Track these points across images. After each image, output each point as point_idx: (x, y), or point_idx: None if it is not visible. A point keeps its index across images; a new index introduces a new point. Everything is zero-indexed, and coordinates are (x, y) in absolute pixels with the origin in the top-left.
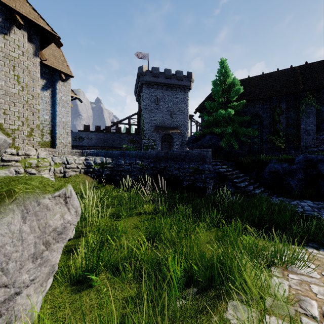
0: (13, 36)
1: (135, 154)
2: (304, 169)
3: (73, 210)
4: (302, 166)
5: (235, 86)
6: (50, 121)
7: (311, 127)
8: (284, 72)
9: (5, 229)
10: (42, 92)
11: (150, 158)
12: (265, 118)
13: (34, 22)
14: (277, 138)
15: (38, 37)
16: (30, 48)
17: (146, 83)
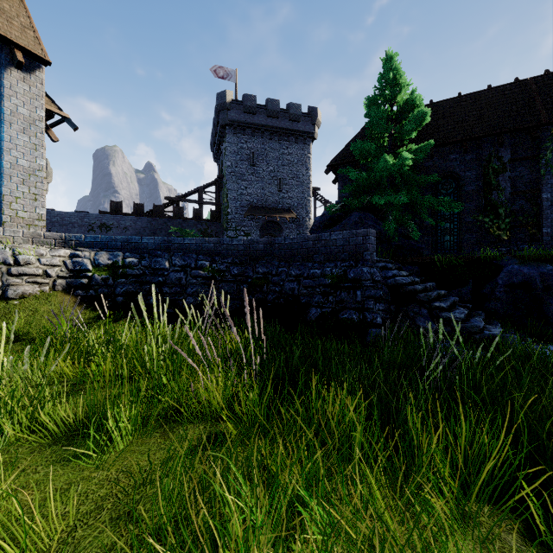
0: None
1: (197, 245)
2: None
3: None
4: None
5: (411, 110)
6: None
7: None
8: (504, 89)
9: None
10: None
11: (231, 255)
12: (467, 180)
13: None
14: (492, 221)
15: None
16: None
17: (231, 124)
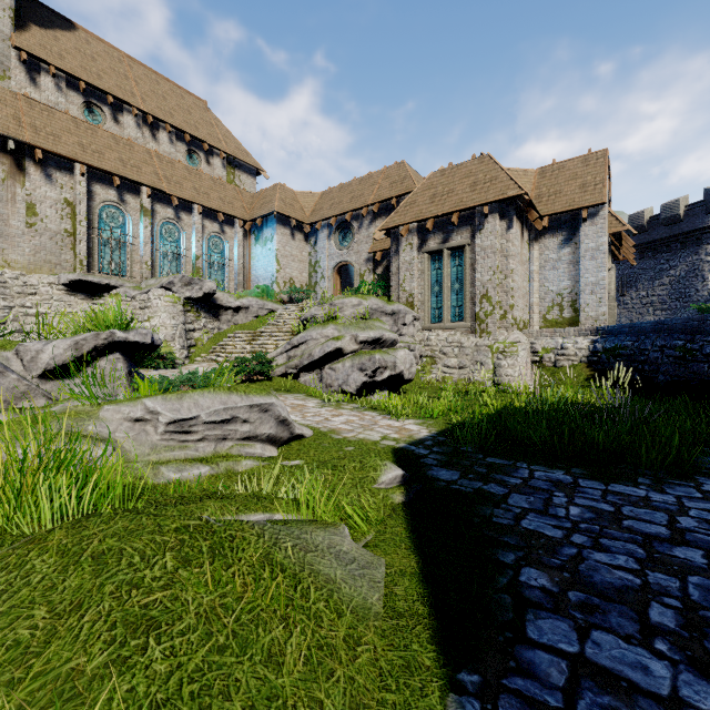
0: (487, 227)
1: (682, 324)
2: None
3: (373, 364)
4: None
5: None
6: (572, 287)
7: None
8: None
9: (352, 362)
10: (560, 251)
11: None
12: None
13: (499, 200)
14: None
15: (511, 207)
16: (503, 226)
17: None
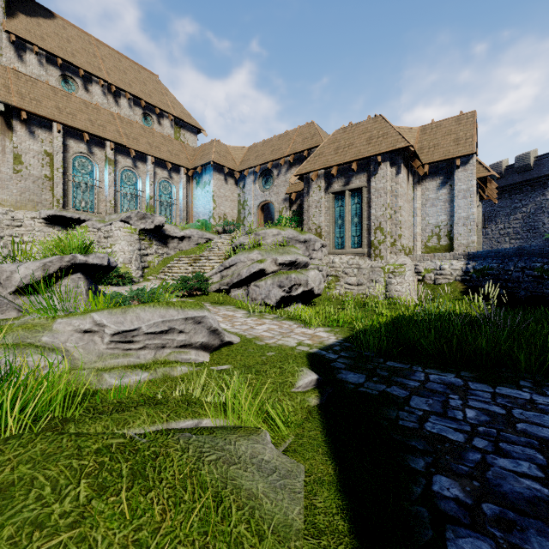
0: (380, 172)
1: (539, 250)
2: None
3: (290, 281)
4: None
5: None
6: (448, 221)
7: None
8: None
9: (272, 280)
10: (438, 192)
11: None
12: None
13: (390, 151)
14: None
15: (399, 156)
16: (393, 172)
17: None
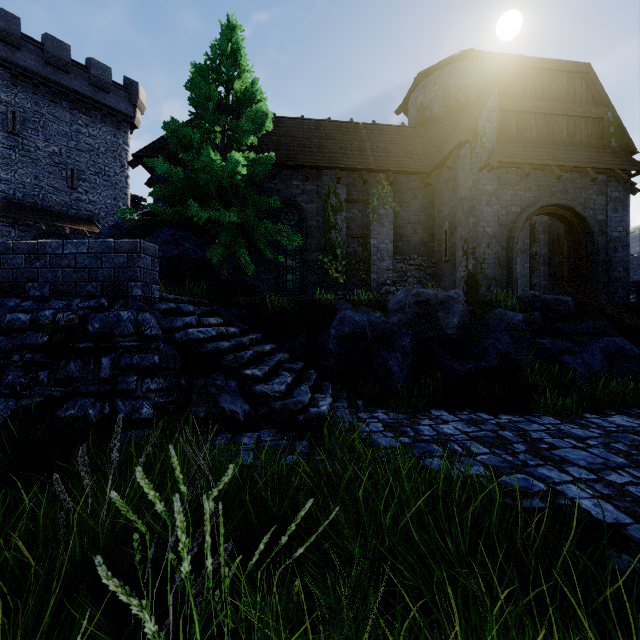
0: None
1: None
2: (412, 326)
3: None
4: (409, 318)
5: (246, 104)
6: None
7: (386, 245)
8: (342, 126)
9: None
10: None
11: None
12: (309, 213)
13: None
14: (331, 262)
15: None
16: None
17: None
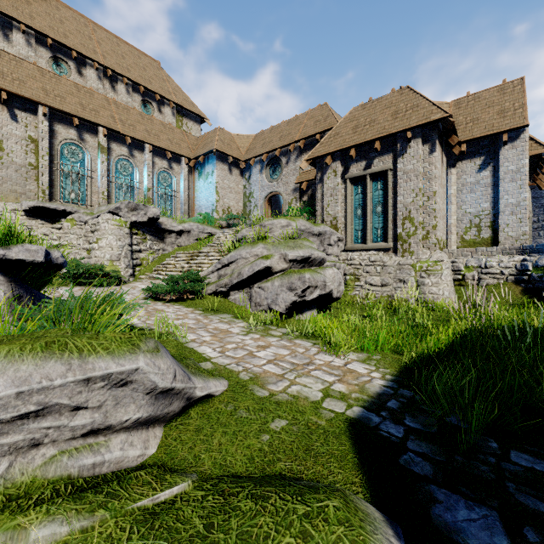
0: (409, 151)
1: None
2: None
3: (303, 283)
4: None
5: None
6: (490, 209)
7: None
8: None
9: (281, 281)
10: (478, 175)
11: None
12: None
13: (422, 124)
14: None
15: (434, 131)
16: (425, 150)
17: None
